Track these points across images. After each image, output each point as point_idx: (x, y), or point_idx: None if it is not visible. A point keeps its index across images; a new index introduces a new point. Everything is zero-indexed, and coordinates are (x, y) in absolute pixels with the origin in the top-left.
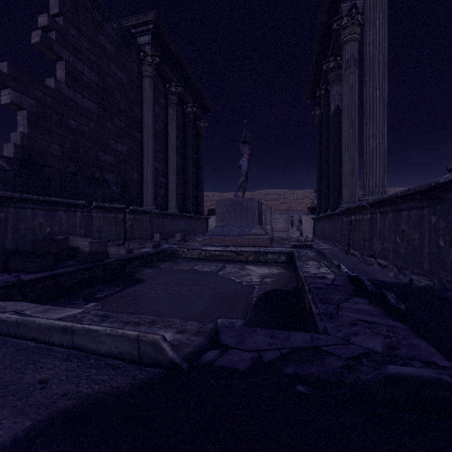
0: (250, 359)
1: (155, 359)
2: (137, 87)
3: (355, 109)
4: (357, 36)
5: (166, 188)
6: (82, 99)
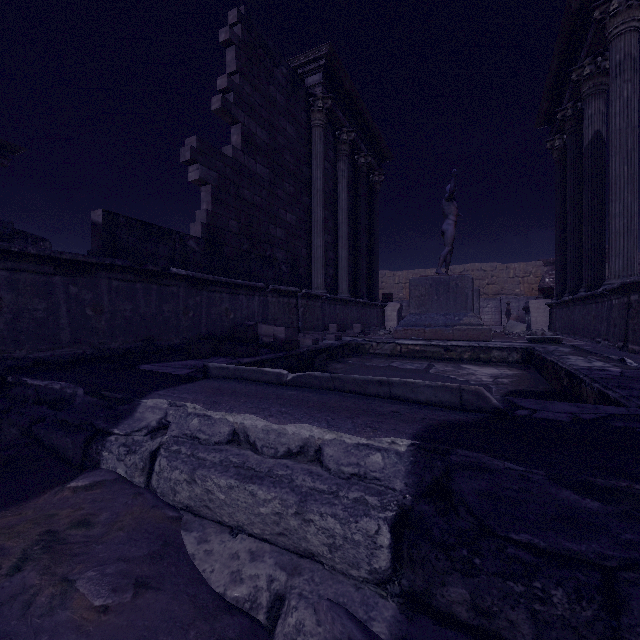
0: (567, 417)
1: (477, 406)
2: (306, 142)
3: (633, 134)
4: (636, 24)
5: (335, 266)
6: (255, 165)
